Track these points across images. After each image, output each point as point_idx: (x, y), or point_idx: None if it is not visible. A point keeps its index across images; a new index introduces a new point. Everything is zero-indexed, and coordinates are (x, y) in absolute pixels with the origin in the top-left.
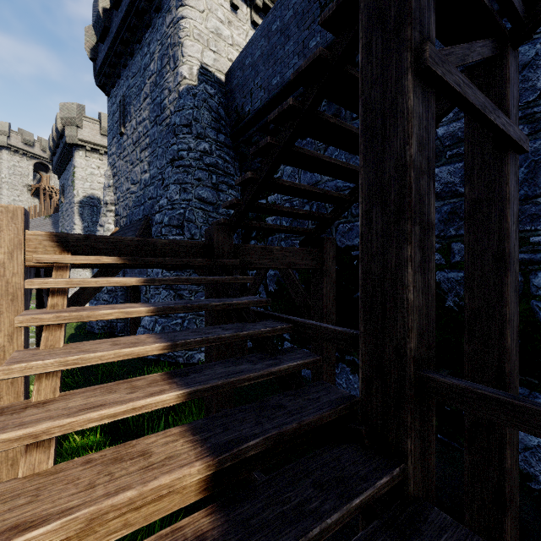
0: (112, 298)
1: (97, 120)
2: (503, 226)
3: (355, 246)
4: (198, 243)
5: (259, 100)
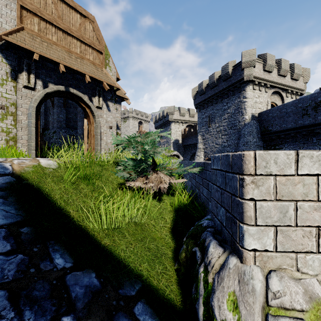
0: None
1: (178, 110)
2: None
3: None
4: None
5: (276, 128)
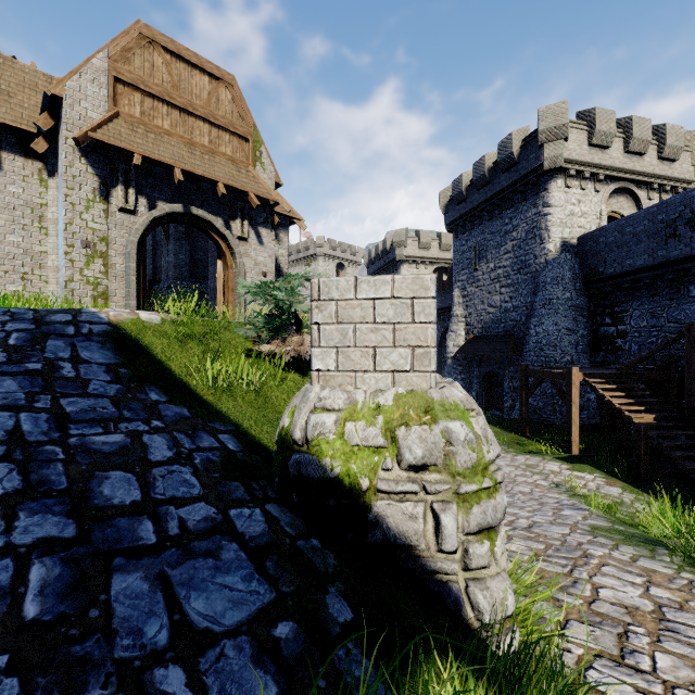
0: (465, 384)
1: (416, 237)
2: None
3: None
4: (617, 373)
5: (613, 268)
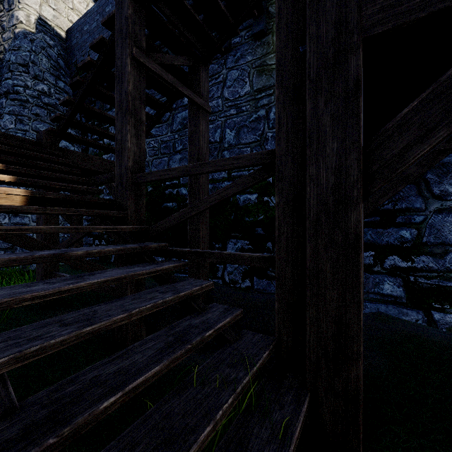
0: None
1: None
2: (199, 143)
3: None
4: (29, 140)
5: None
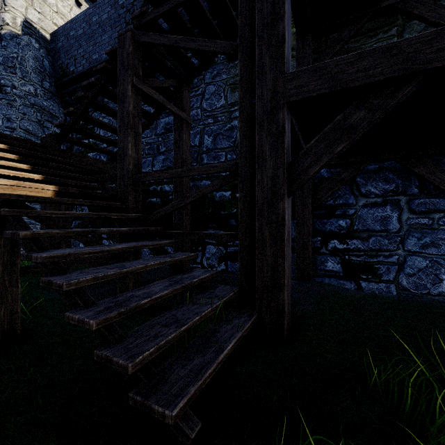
0: None
1: None
2: (183, 149)
3: (147, 172)
4: (37, 143)
5: (82, 65)
